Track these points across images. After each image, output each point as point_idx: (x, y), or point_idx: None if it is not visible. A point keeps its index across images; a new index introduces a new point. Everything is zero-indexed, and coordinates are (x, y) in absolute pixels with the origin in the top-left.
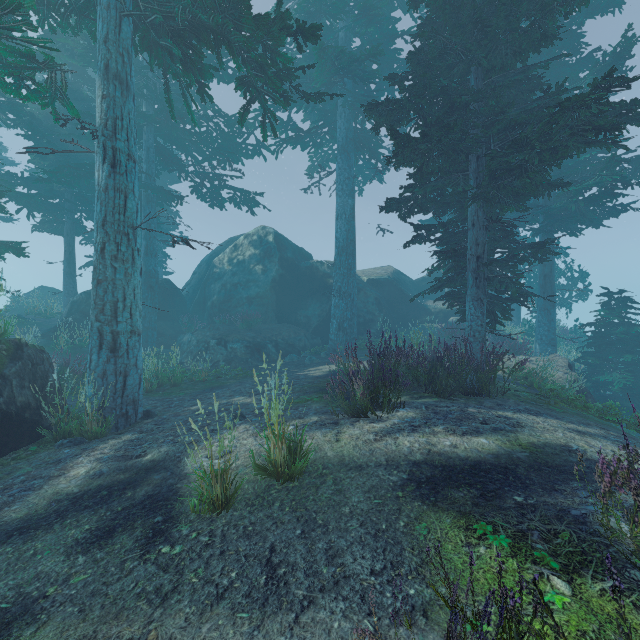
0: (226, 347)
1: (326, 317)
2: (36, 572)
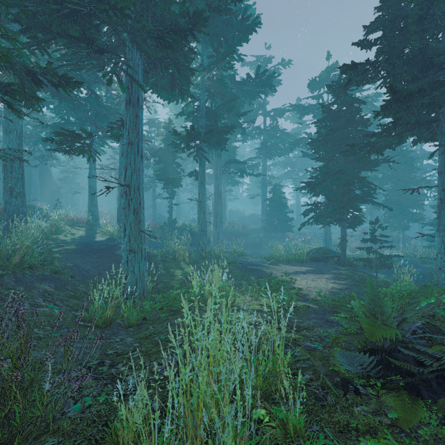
0: None
1: None
2: None
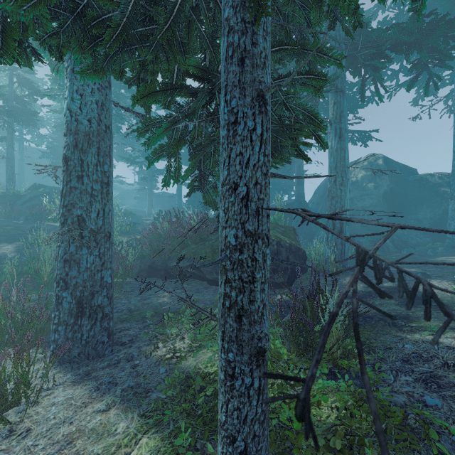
0: (354, 240)
1: (438, 220)
2: (392, 308)
